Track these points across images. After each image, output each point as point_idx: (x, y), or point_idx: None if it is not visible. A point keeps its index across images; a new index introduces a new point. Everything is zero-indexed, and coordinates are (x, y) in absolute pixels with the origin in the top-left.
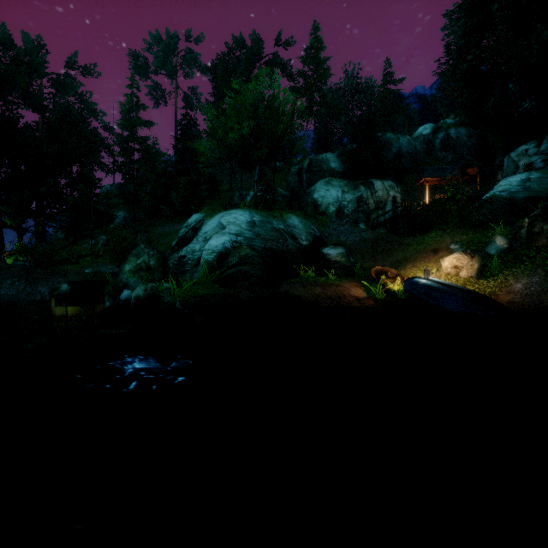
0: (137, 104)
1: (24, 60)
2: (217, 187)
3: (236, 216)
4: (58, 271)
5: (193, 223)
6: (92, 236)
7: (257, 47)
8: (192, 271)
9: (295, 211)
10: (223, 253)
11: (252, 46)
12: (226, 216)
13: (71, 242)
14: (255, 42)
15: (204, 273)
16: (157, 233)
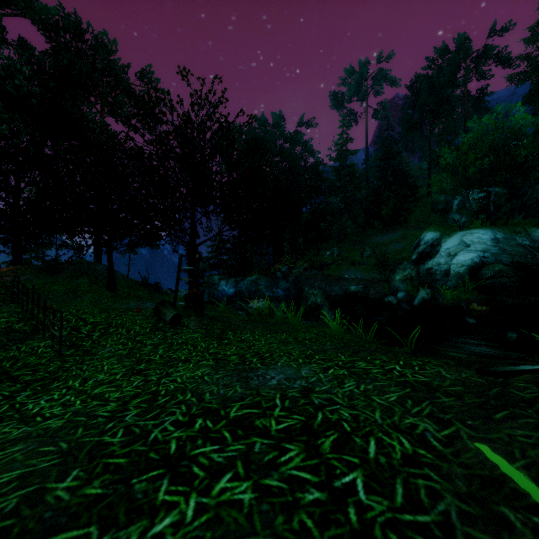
0: (346, 139)
1: (274, 131)
2: (415, 193)
3: (478, 235)
4: (342, 278)
5: (431, 241)
6: (326, 248)
7: (464, 50)
8: (444, 280)
9: (534, 220)
10: (472, 267)
11: (456, 49)
12: (468, 236)
13: (314, 254)
14: (461, 45)
15: (457, 282)
16: (374, 243)
